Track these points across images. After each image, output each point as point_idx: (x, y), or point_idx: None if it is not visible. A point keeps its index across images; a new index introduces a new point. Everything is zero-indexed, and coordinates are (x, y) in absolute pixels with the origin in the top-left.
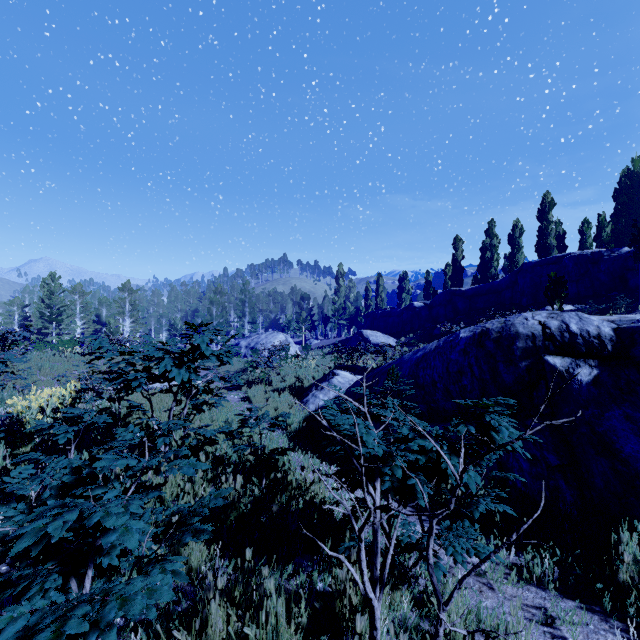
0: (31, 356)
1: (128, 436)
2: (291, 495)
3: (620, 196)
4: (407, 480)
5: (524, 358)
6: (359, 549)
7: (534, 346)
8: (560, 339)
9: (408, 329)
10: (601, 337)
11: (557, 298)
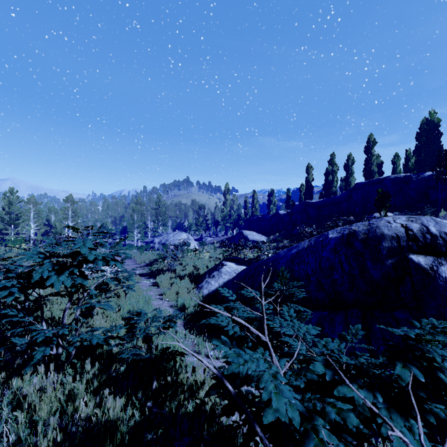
0: None
1: None
2: (181, 400)
3: (420, 137)
4: None
5: (390, 256)
6: None
7: (399, 246)
8: (422, 240)
9: (275, 230)
10: None
11: (383, 207)
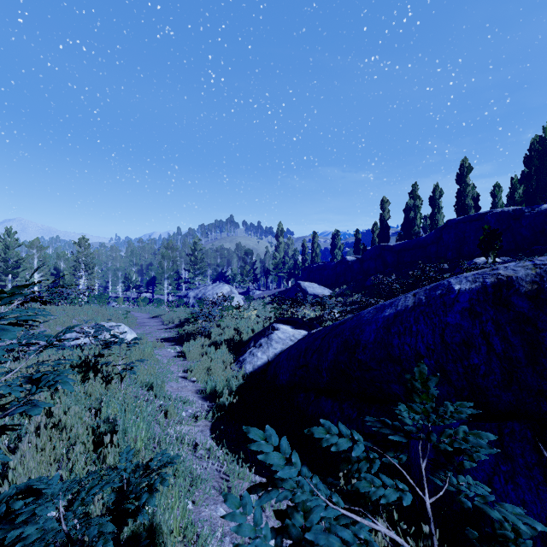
0: None
1: None
2: None
3: (530, 161)
4: None
5: None
6: None
7: None
8: None
9: (341, 281)
10: None
11: (491, 250)
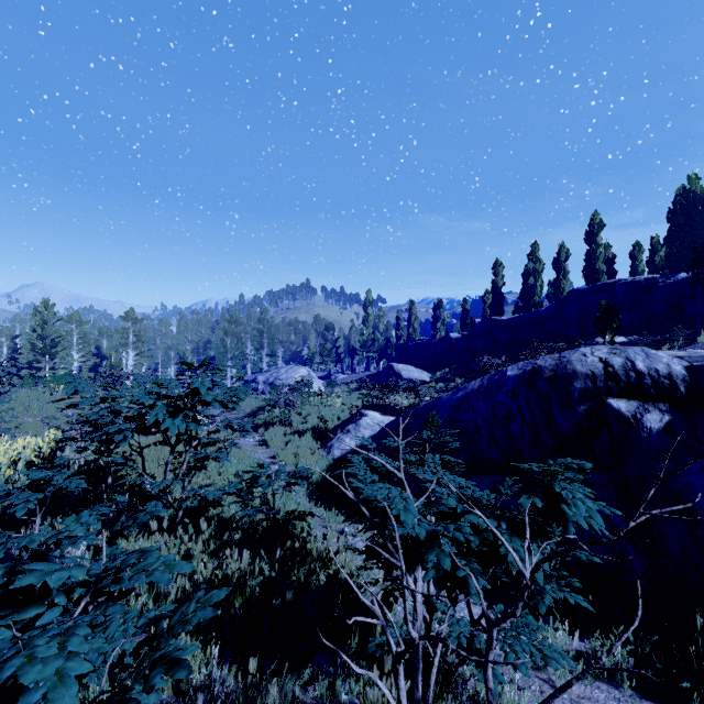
0: (17, 394)
1: (78, 530)
2: (311, 569)
3: (675, 217)
4: (456, 568)
5: (583, 401)
6: (396, 673)
7: (594, 387)
8: (625, 379)
9: (444, 363)
10: (672, 377)
11: (609, 329)
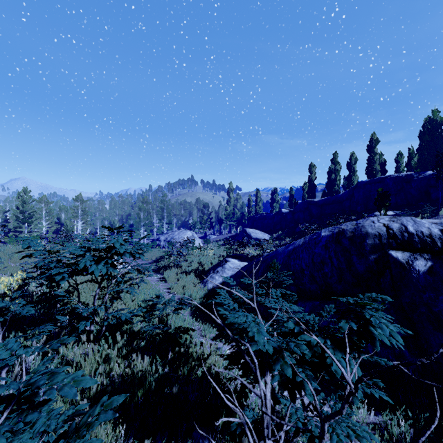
0: (4, 248)
1: (3, 355)
2: (191, 366)
3: (423, 136)
4: (294, 373)
5: (373, 252)
6: None
7: (380, 243)
8: (401, 238)
9: (278, 228)
10: (432, 236)
11: (383, 206)
